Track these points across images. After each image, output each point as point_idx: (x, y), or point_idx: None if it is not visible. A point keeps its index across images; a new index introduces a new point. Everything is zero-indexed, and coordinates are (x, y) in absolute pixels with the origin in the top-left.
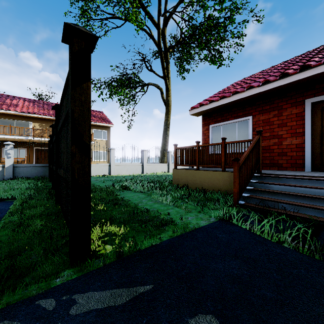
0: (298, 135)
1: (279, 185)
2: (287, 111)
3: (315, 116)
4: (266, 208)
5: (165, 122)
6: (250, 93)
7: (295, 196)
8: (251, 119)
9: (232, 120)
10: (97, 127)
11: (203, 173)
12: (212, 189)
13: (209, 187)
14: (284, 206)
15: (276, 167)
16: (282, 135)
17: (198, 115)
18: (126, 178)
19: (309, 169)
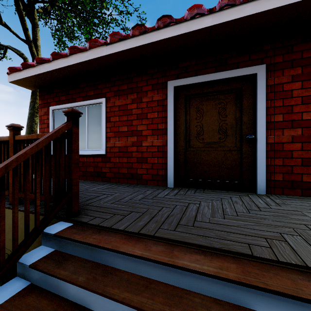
0: (160, 134)
1: (80, 287)
2: (148, 95)
3: (179, 107)
4: None
5: (31, 104)
6: (95, 54)
7: None
8: (105, 103)
9: (80, 101)
10: None
11: None
12: None
13: None
14: None
15: (135, 180)
16: (142, 131)
17: (30, 86)
18: None
19: (171, 184)
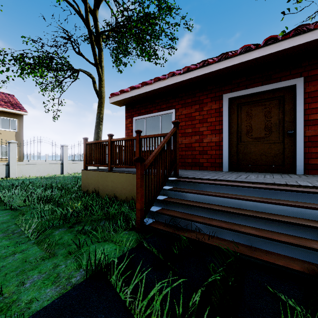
0: (217, 133)
1: (194, 194)
2: (208, 105)
3: (232, 112)
4: (176, 232)
5: (97, 115)
6: (172, 81)
7: (212, 210)
8: (174, 113)
9: (156, 112)
10: (1, 113)
11: (115, 176)
12: (126, 196)
13: (122, 194)
14: (199, 226)
15: (198, 167)
16: (203, 132)
17: (120, 104)
18: (27, 182)
19: (226, 169)
